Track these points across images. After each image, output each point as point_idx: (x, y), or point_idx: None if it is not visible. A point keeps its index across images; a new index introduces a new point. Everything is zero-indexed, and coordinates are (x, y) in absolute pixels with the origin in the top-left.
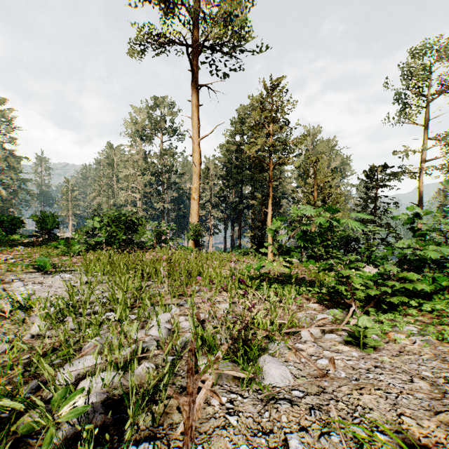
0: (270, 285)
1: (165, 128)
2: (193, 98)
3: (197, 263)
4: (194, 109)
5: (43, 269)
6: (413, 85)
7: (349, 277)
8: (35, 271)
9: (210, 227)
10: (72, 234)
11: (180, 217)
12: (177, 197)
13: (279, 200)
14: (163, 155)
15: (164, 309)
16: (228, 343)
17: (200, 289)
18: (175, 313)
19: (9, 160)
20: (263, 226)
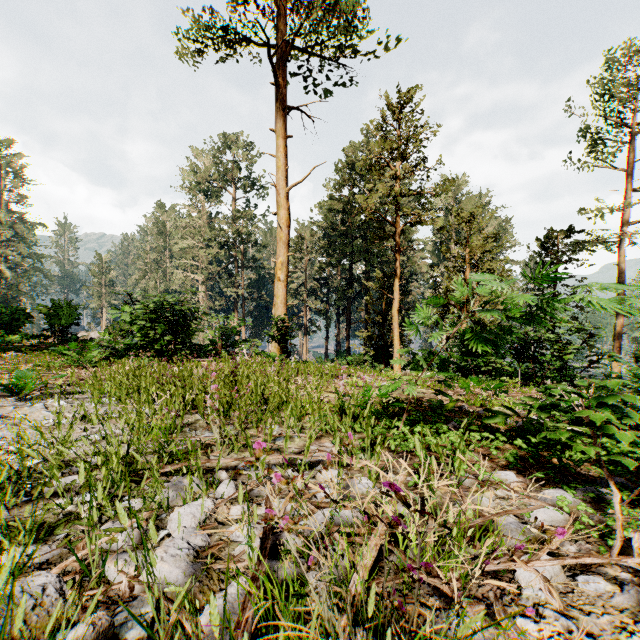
0: (410, 426)
1: (240, 179)
2: (278, 126)
3: (280, 382)
4: (280, 142)
5: (21, 392)
6: (610, 110)
7: (602, 426)
8: (10, 394)
9: (305, 324)
10: (100, 334)
11: (261, 309)
12: (256, 280)
13: (407, 283)
14: (237, 218)
15: (203, 485)
16: (338, 639)
17: (282, 434)
18: (223, 499)
19: (17, 227)
20: (385, 321)
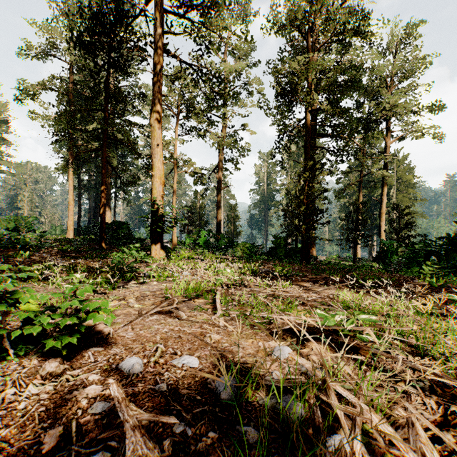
0: None
1: None
2: None
3: None
4: None
5: None
6: None
7: None
8: None
9: None
10: None
11: None
12: None
13: None
14: None
15: None
16: None
17: None
18: None
19: None
20: None
